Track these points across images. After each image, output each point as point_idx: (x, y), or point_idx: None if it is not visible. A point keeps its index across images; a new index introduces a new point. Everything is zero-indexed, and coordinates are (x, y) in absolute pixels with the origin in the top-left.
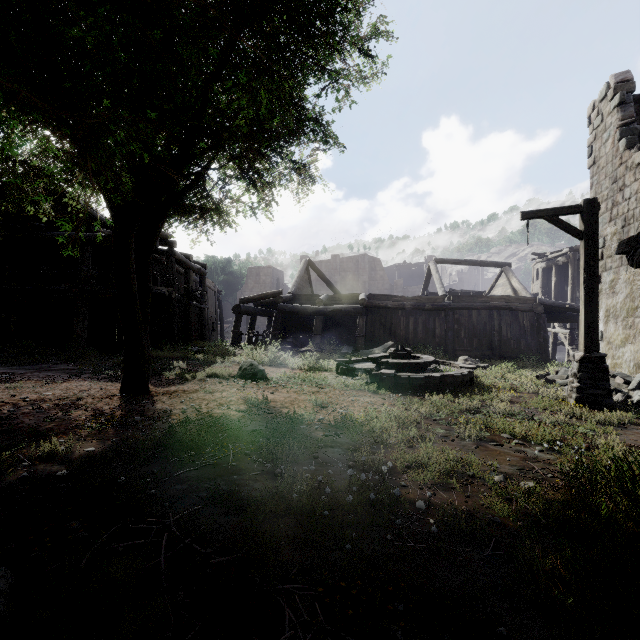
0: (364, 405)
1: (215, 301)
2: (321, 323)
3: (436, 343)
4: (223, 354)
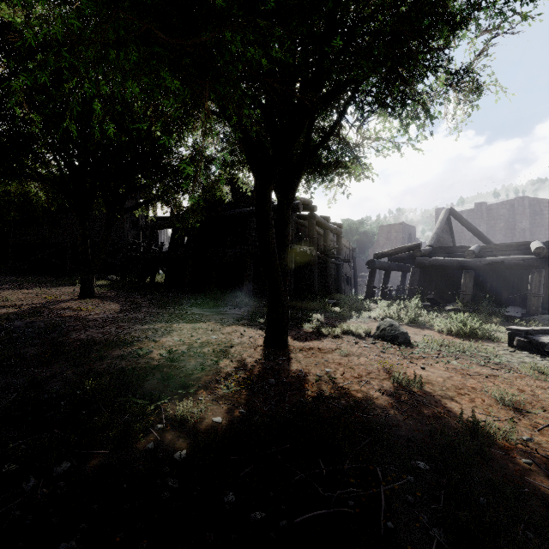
0: None
1: (349, 258)
2: (472, 278)
3: None
4: (357, 308)
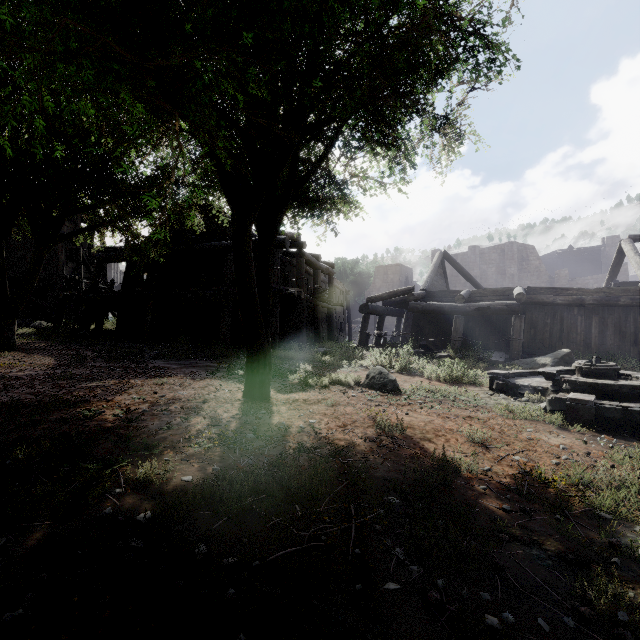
0: (554, 451)
1: (343, 301)
2: (462, 324)
3: (639, 353)
4: (349, 356)
